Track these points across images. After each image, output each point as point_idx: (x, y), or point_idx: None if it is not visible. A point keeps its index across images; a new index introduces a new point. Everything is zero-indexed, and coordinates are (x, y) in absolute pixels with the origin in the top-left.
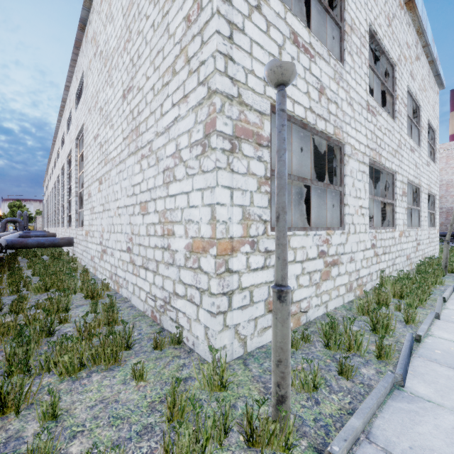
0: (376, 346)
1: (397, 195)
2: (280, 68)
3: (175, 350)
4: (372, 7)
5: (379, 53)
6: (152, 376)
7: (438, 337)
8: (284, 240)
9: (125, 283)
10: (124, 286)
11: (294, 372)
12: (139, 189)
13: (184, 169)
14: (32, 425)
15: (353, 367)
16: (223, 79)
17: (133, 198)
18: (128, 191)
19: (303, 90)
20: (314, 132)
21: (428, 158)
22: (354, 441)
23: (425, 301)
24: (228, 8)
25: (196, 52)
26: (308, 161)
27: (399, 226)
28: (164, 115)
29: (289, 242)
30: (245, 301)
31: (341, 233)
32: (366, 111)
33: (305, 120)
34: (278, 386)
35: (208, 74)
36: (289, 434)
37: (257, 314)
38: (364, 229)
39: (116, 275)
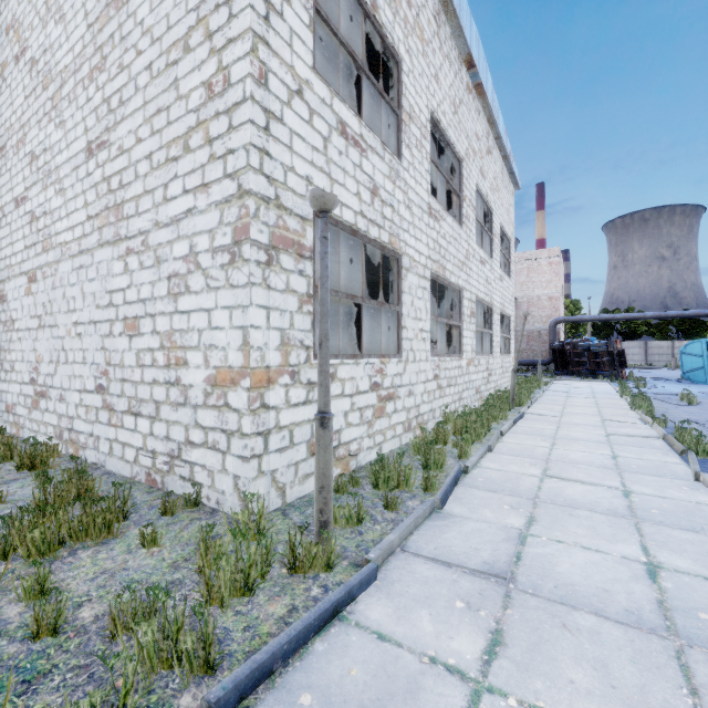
0: (423, 478)
1: (465, 316)
2: (323, 198)
3: (192, 513)
4: (434, 91)
5: (444, 144)
6: (167, 541)
7: (485, 467)
8: (326, 367)
9: (93, 441)
10: (90, 446)
11: (339, 508)
12: (122, 297)
13: (203, 279)
14: (11, 609)
15: (398, 498)
16: (258, 178)
17: (109, 311)
18: (100, 300)
19: (353, 191)
20: (366, 240)
21: (502, 272)
22: (390, 553)
23: (484, 437)
24: (264, 93)
25: (222, 135)
26: (364, 267)
27: (467, 353)
28: (170, 200)
29: (337, 373)
30: (284, 443)
31: (398, 362)
32: (428, 215)
33: (355, 227)
34: (321, 512)
35: (238, 168)
36: (331, 554)
37: (299, 458)
38: (426, 357)
39: (72, 431)
